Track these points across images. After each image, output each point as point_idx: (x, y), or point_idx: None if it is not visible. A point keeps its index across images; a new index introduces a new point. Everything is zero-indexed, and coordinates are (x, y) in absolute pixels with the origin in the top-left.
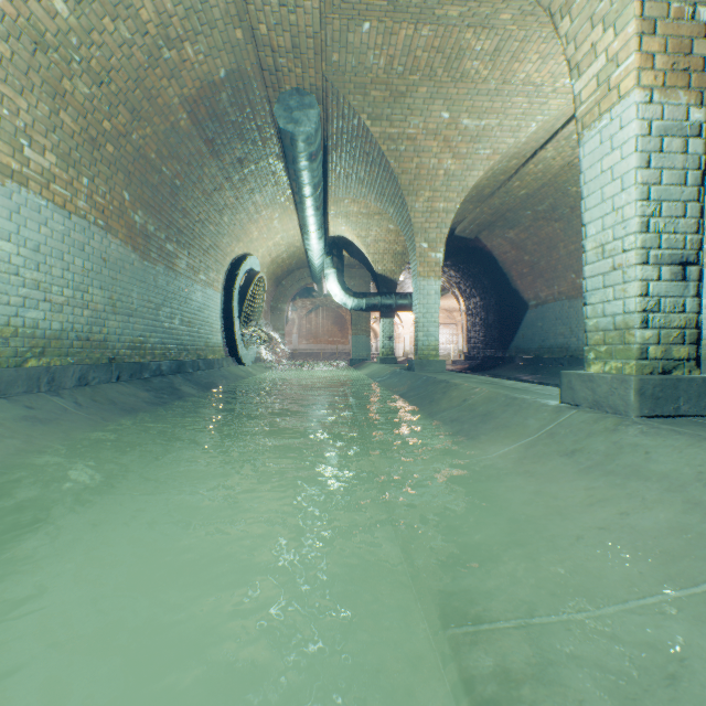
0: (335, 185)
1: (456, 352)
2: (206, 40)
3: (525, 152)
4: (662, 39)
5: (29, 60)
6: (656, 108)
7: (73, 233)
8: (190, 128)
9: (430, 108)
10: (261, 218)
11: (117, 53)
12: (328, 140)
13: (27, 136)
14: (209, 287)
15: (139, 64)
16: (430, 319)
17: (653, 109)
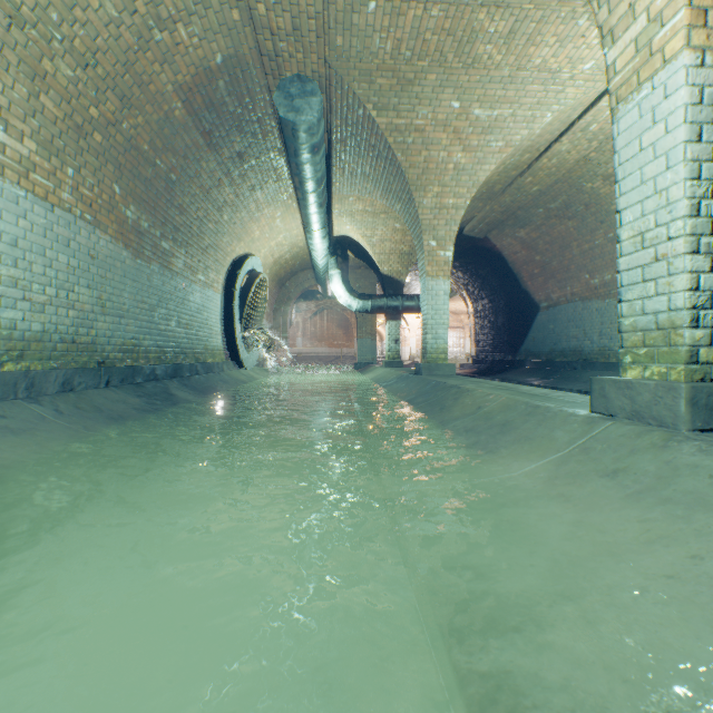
0: (340, 182)
1: (463, 355)
2: (201, 21)
3: (539, 146)
4: None
5: (3, 35)
6: (709, 72)
7: (56, 227)
8: (185, 118)
9: (440, 97)
10: (263, 217)
11: (103, 33)
12: (331, 133)
13: (1, 119)
14: (208, 288)
15: (128, 46)
16: (439, 321)
17: (705, 74)
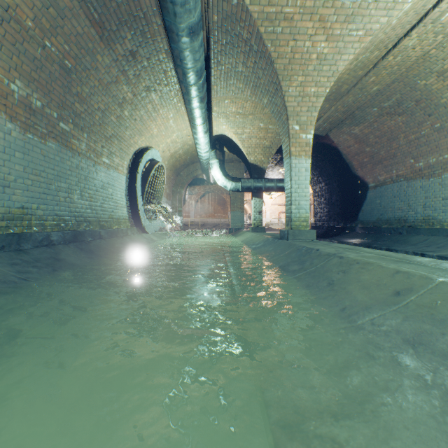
0: (217, 84)
1: None
2: None
3: (388, 42)
4: None
5: None
6: None
7: None
8: (71, 1)
9: None
10: (159, 117)
11: None
12: (209, 31)
13: None
14: (112, 169)
15: None
16: (301, 193)
17: None
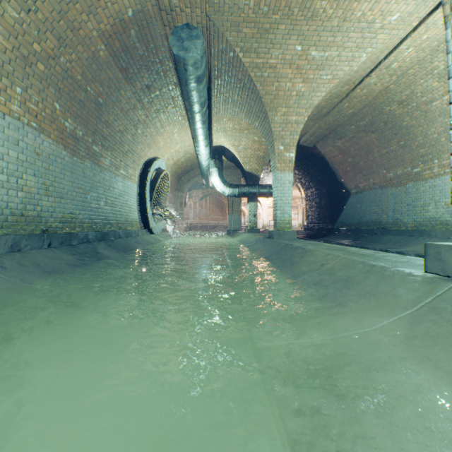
0: (217, 107)
1: (297, 225)
2: None
3: (355, 80)
4: None
5: None
6: None
7: (7, 130)
8: (108, 58)
9: (287, 42)
10: (166, 132)
11: None
12: (211, 71)
13: None
14: (127, 179)
15: None
16: (285, 201)
17: None
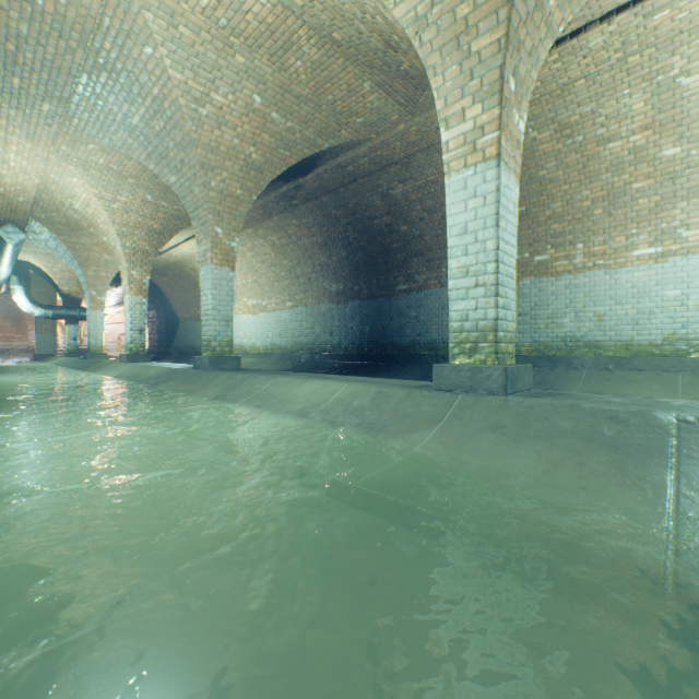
0: (29, 242)
1: None
2: None
3: None
4: (136, 285)
5: None
6: (135, 299)
7: None
8: None
9: (94, 236)
10: None
11: None
12: (27, 229)
13: None
14: None
15: None
16: (99, 331)
17: (134, 299)
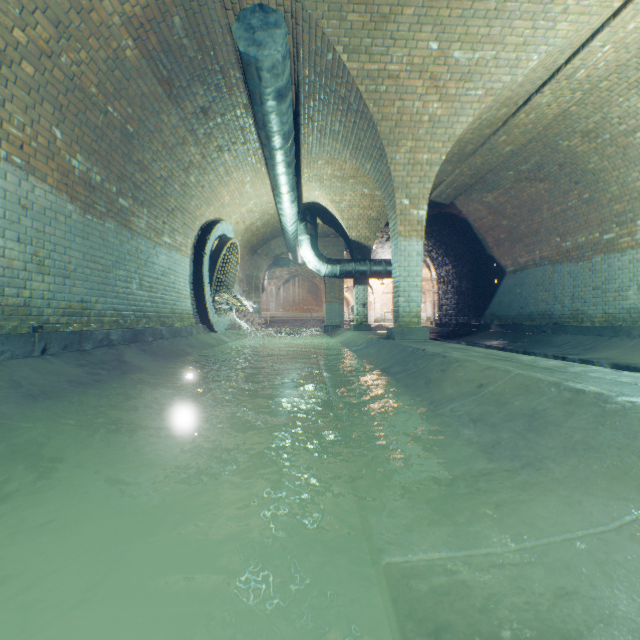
0: (308, 143)
1: (424, 319)
2: None
3: (518, 98)
4: None
5: None
6: None
7: None
8: (139, 61)
9: (417, 37)
10: (232, 182)
11: None
12: (299, 85)
13: None
14: (175, 251)
15: None
16: (412, 283)
17: None
